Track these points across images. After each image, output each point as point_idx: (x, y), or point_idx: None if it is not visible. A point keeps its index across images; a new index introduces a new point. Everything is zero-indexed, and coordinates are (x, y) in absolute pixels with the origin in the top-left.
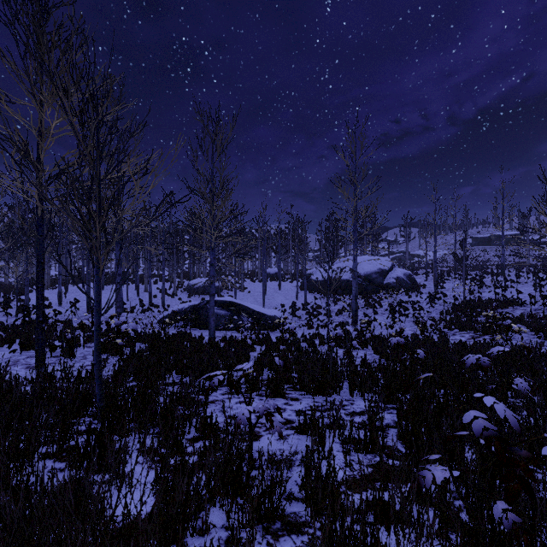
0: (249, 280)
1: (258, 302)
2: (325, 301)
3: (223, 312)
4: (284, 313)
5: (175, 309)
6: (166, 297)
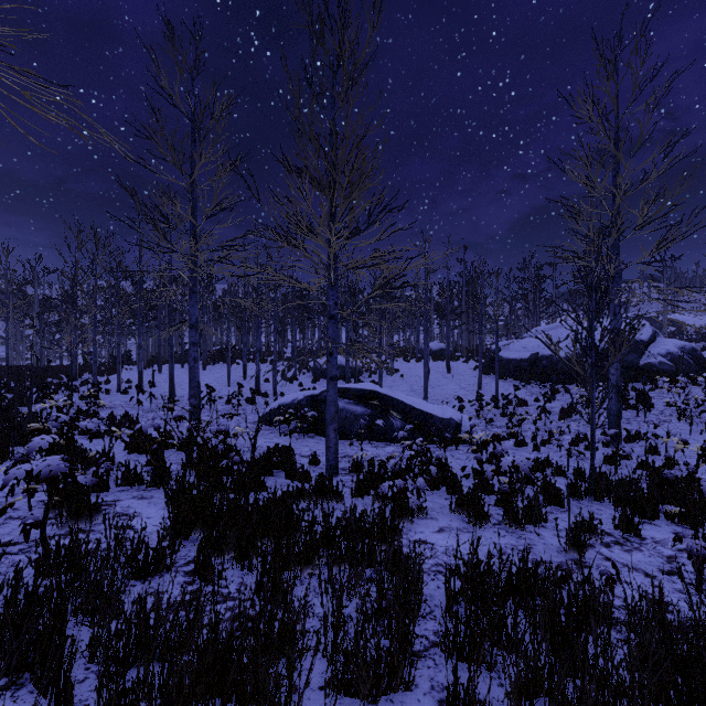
0: (402, 359)
1: (416, 391)
2: (529, 392)
3: (359, 409)
4: (462, 412)
5: (284, 402)
6: (282, 382)
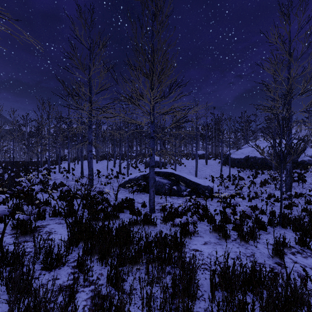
0: (185, 158)
1: (192, 173)
2: (245, 174)
3: (165, 181)
4: (213, 182)
5: (131, 177)
6: (131, 168)
